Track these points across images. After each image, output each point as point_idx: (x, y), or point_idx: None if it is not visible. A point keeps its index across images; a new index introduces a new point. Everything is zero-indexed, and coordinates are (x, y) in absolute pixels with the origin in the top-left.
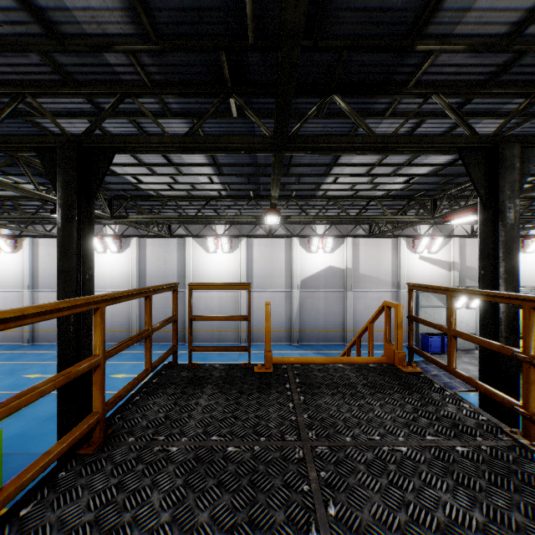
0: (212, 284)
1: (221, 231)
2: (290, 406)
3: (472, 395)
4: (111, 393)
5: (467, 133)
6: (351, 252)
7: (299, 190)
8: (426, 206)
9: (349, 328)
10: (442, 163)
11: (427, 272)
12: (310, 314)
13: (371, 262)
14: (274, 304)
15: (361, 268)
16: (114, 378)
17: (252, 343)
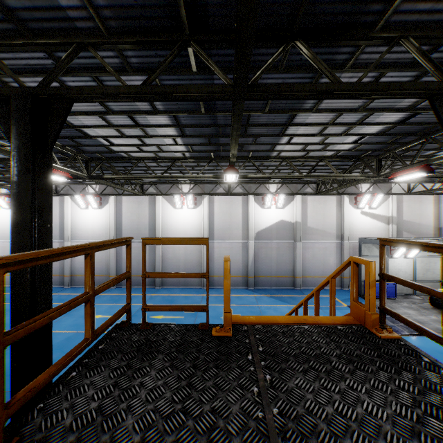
0: (167, 239)
1: (187, 190)
2: (254, 392)
3: (415, 339)
4: None
5: (438, 79)
6: (300, 207)
7: (255, 151)
8: (371, 166)
9: (298, 274)
10: (393, 122)
11: (368, 226)
12: (264, 262)
13: (318, 216)
14: (232, 253)
15: (309, 222)
16: None
17: (213, 287)
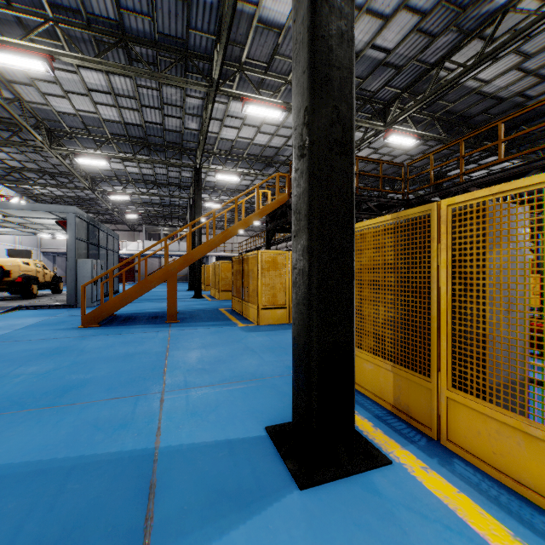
0: None
1: None
2: None
3: None
4: None
5: None
6: None
7: None
8: None
9: None
10: None
11: None
12: None
13: None
14: None
15: None
16: None
17: None
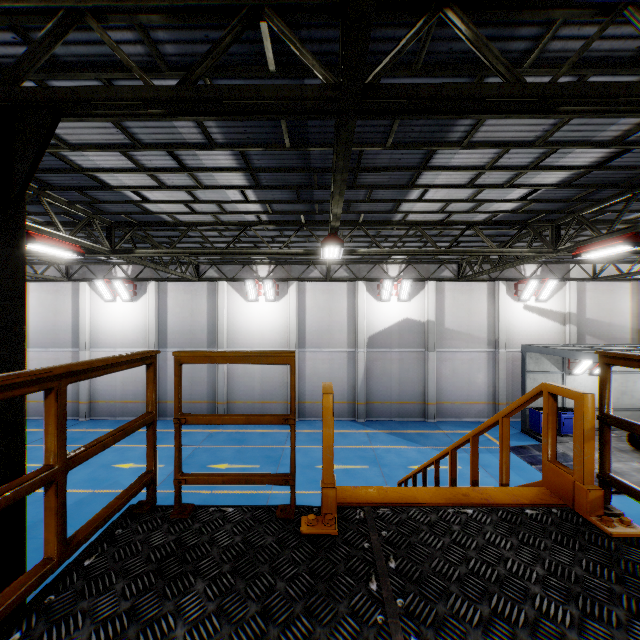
0: (220, 354)
1: (265, 273)
2: None
3: (612, 500)
4: (111, 492)
5: None
6: (434, 299)
7: (369, 212)
8: (544, 236)
9: (431, 399)
10: (586, 165)
11: (534, 327)
12: (380, 381)
13: (460, 313)
14: (333, 368)
15: (447, 321)
16: (118, 469)
17: (305, 419)
